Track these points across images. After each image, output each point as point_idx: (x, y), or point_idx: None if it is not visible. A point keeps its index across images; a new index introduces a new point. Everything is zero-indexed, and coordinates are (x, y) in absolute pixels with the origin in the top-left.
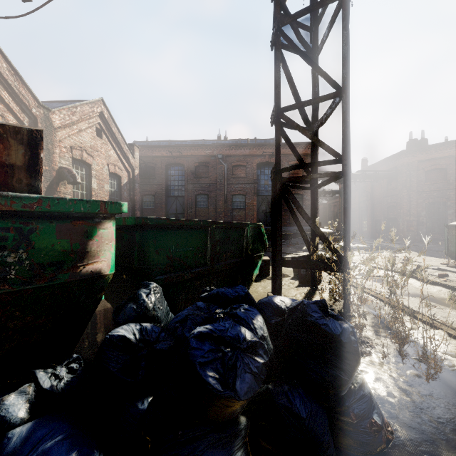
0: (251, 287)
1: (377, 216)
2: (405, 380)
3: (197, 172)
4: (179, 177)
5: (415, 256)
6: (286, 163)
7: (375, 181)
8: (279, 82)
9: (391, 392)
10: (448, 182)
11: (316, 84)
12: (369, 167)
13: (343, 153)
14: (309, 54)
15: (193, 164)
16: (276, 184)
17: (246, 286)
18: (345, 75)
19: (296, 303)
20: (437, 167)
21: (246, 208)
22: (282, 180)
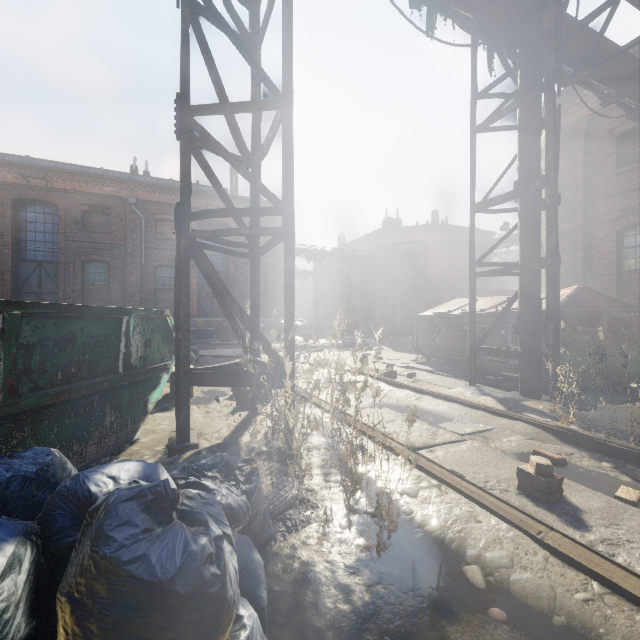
0: (143, 425)
1: (355, 306)
2: (349, 564)
3: (87, 222)
4: (47, 227)
5: (388, 352)
6: None
7: (352, 262)
8: (186, 61)
9: (324, 602)
10: (419, 269)
11: (258, 94)
12: (346, 245)
13: (283, 199)
14: (246, 42)
15: (78, 207)
16: (179, 239)
17: (129, 424)
18: (286, 77)
19: (103, 499)
20: (410, 252)
21: None
22: (191, 234)
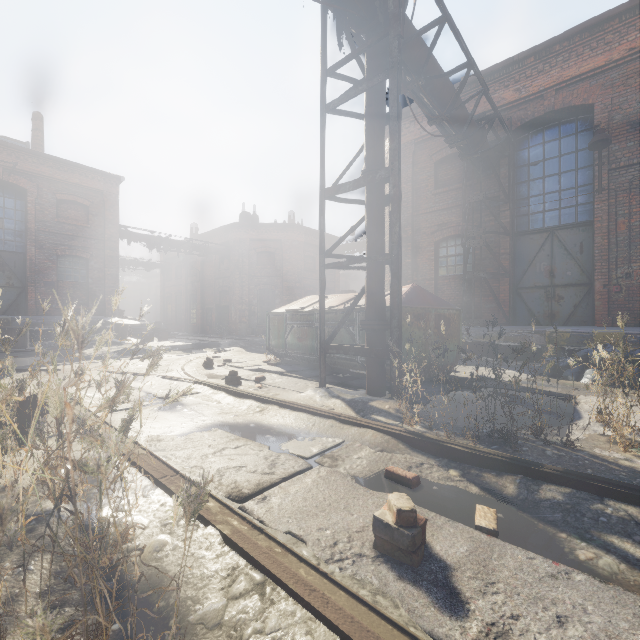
0: None
1: (209, 304)
2: None
3: None
4: None
5: (240, 354)
6: (49, 194)
7: (204, 255)
8: None
9: None
10: (276, 268)
11: None
12: (199, 237)
13: None
14: None
15: None
16: None
17: None
18: None
19: None
20: (268, 249)
21: None
22: None
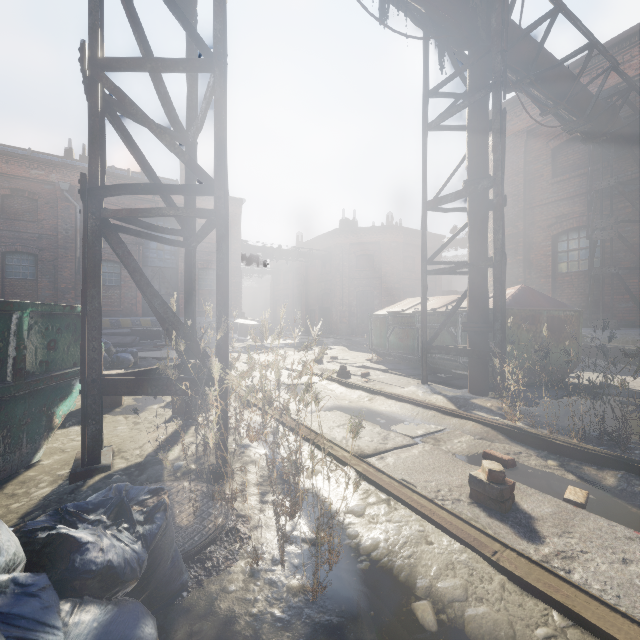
0: (47, 443)
1: (312, 306)
2: (277, 615)
3: (8, 208)
4: None
5: (344, 352)
6: None
7: (309, 261)
8: (97, 4)
9: None
10: (375, 270)
11: None
12: (304, 244)
13: (215, 175)
14: (179, 0)
15: None
16: (85, 218)
17: (24, 445)
18: (219, 34)
19: None
20: (366, 252)
21: (123, 285)
22: (102, 213)
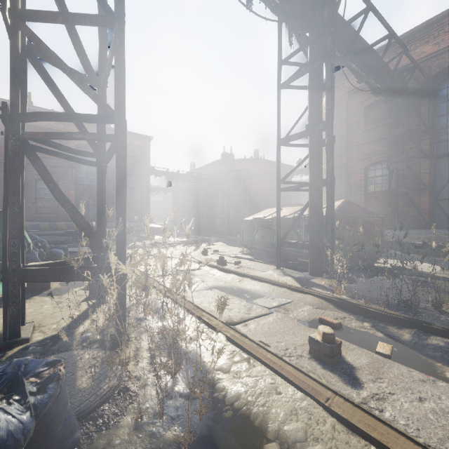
0: None
1: (202, 214)
2: None
3: None
4: None
5: (223, 246)
6: None
7: (199, 182)
8: None
9: None
10: (246, 189)
11: None
12: (196, 170)
13: (115, 108)
14: None
15: None
16: (6, 138)
17: None
18: None
19: None
20: (240, 177)
21: None
22: (21, 135)
